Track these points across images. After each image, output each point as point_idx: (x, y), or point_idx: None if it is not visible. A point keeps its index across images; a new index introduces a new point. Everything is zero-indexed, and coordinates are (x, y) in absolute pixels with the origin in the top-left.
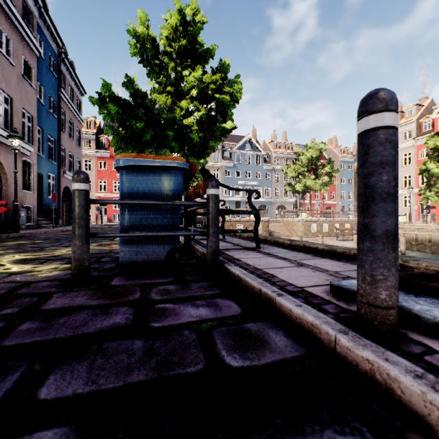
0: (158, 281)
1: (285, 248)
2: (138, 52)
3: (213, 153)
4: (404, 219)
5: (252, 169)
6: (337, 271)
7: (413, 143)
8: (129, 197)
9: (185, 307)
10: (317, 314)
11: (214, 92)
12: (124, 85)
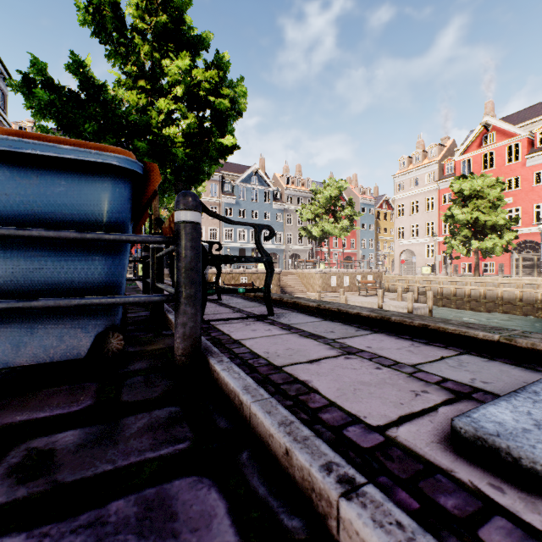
0: (47, 415)
1: (311, 315)
2: (92, 20)
3: (210, 186)
4: (429, 270)
5: (260, 208)
6: (414, 364)
7: (436, 186)
8: None
9: None
10: None
11: (208, 94)
12: (69, 67)
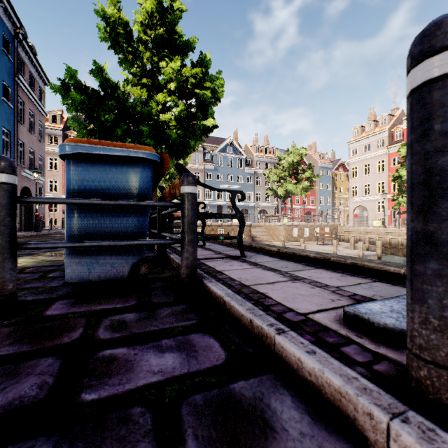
0: (114, 307)
1: (273, 256)
2: (109, 37)
3: (194, 155)
4: (379, 223)
5: (234, 173)
6: (338, 286)
7: (386, 151)
8: (78, 195)
9: (144, 353)
10: (344, 370)
11: (194, 87)
12: (92, 73)
